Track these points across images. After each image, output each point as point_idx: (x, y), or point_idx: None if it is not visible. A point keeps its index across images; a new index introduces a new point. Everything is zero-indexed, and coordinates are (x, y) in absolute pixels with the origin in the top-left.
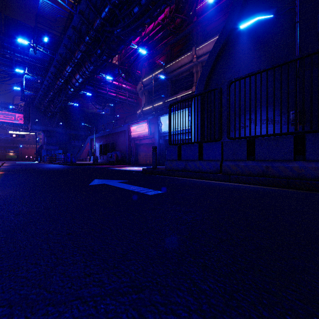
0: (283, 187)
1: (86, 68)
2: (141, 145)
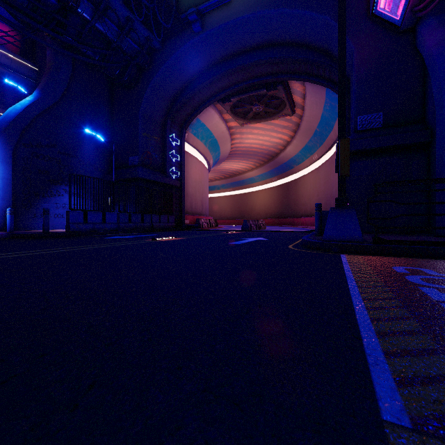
0: (144, 232)
1: None
2: None
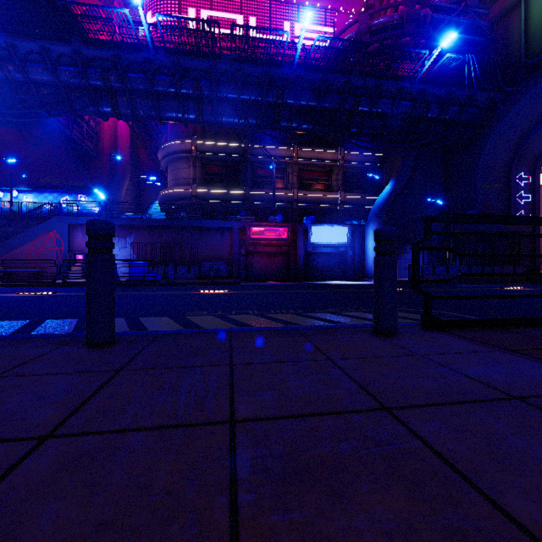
0: (485, 283)
1: (216, 116)
2: (257, 254)
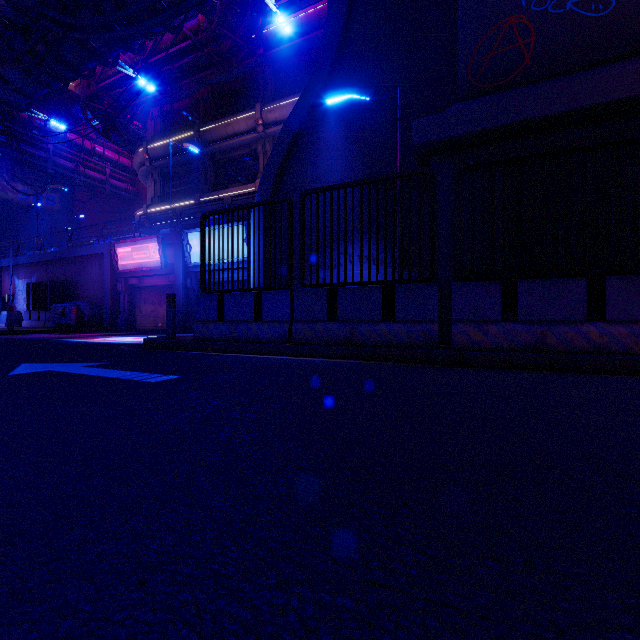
0: (369, 360)
1: None
2: (144, 289)
